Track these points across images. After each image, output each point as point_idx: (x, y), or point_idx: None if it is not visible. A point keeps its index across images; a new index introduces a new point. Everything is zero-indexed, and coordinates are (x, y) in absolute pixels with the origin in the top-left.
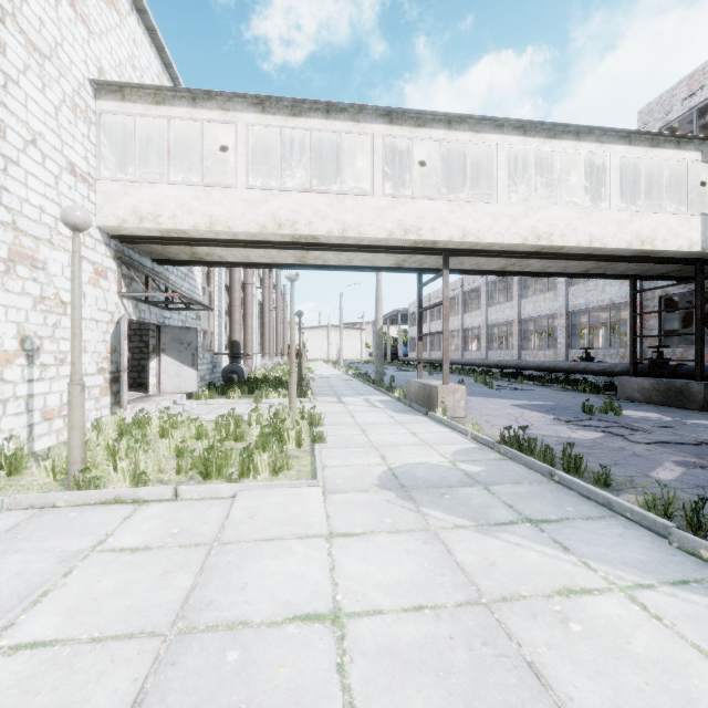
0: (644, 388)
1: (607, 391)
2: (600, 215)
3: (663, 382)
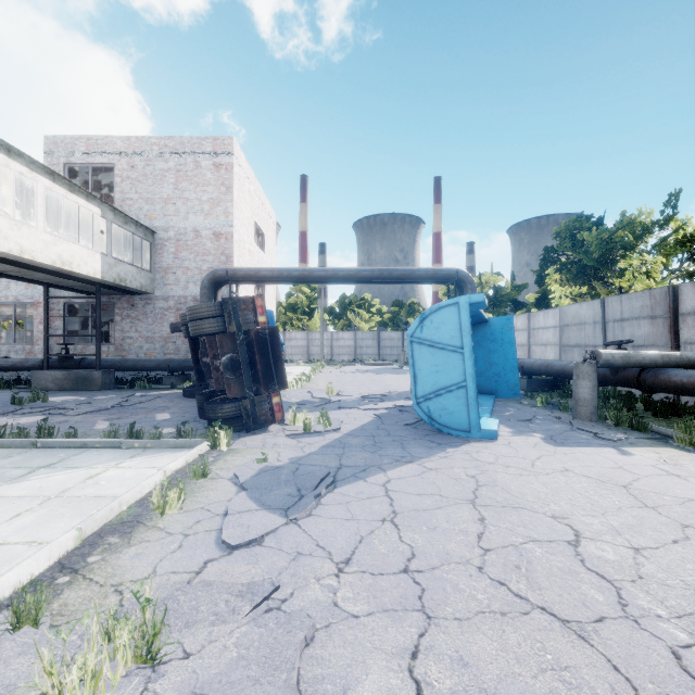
0: (58, 379)
1: (18, 385)
2: (30, 231)
3: (73, 372)
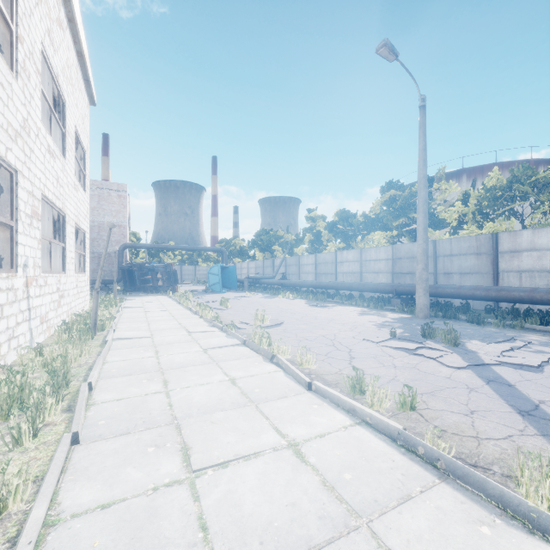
0: None
1: None
2: None
3: None
